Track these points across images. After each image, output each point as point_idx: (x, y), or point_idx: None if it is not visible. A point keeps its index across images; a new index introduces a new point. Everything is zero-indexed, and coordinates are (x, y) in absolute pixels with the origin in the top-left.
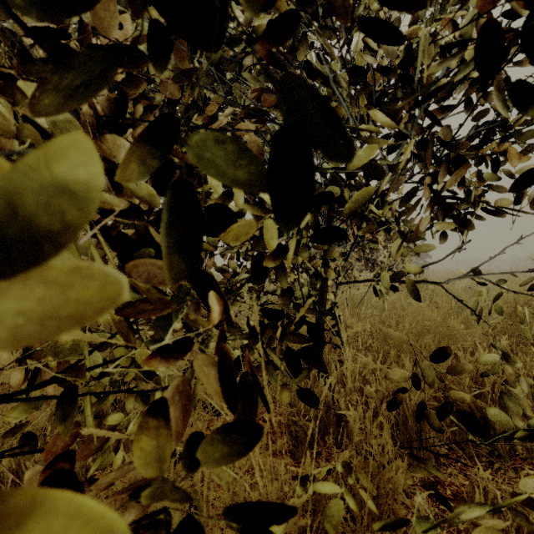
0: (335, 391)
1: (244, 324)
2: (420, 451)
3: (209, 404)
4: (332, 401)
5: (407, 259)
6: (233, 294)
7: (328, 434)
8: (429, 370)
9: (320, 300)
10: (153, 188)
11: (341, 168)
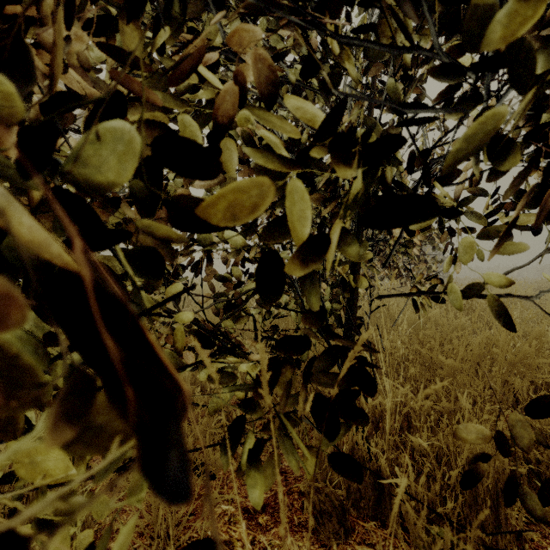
0: (372, 443)
1: (251, 345)
2: (497, 535)
3: (199, 464)
4: (368, 456)
5: (458, 264)
6: (236, 310)
7: (361, 498)
8: (522, 428)
9: (348, 318)
10: (3, 77)
11: (407, 110)
